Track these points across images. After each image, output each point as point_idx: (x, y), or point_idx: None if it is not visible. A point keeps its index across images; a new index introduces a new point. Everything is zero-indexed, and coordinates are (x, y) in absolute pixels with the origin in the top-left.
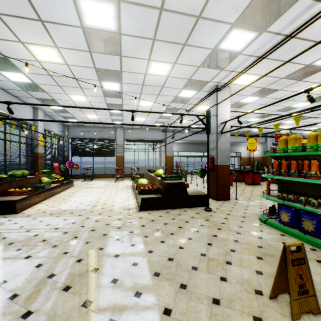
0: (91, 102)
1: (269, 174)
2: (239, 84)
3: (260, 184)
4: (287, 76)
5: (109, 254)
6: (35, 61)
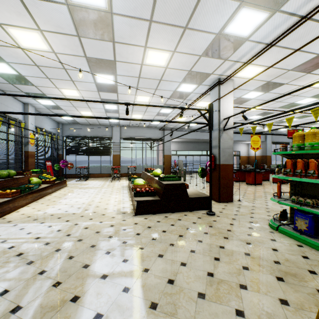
0: (84, 97)
1: (281, 175)
2: (243, 77)
3: (261, 184)
4: (296, 68)
5: (95, 274)
6: (18, 48)
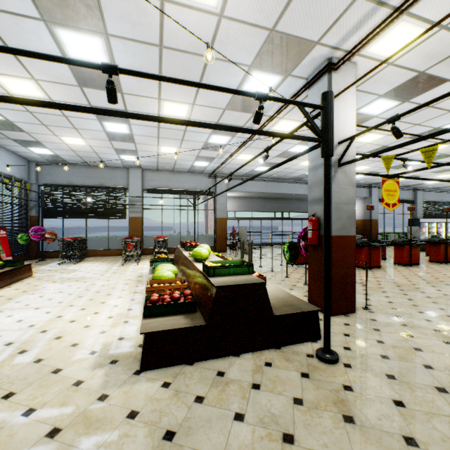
0: (56, 100)
1: None
2: (377, 57)
3: (380, 266)
4: None
5: None
6: None
